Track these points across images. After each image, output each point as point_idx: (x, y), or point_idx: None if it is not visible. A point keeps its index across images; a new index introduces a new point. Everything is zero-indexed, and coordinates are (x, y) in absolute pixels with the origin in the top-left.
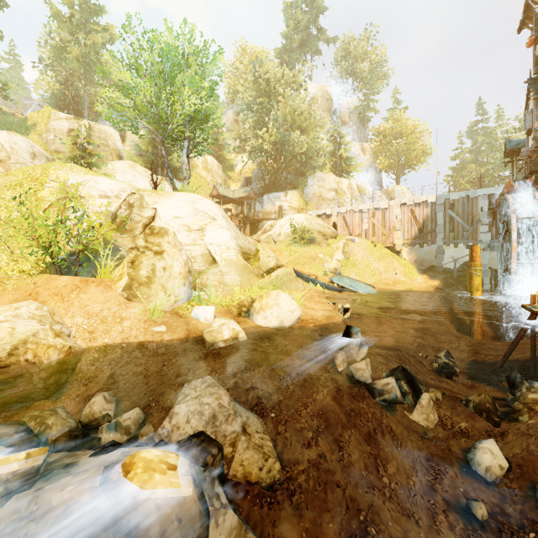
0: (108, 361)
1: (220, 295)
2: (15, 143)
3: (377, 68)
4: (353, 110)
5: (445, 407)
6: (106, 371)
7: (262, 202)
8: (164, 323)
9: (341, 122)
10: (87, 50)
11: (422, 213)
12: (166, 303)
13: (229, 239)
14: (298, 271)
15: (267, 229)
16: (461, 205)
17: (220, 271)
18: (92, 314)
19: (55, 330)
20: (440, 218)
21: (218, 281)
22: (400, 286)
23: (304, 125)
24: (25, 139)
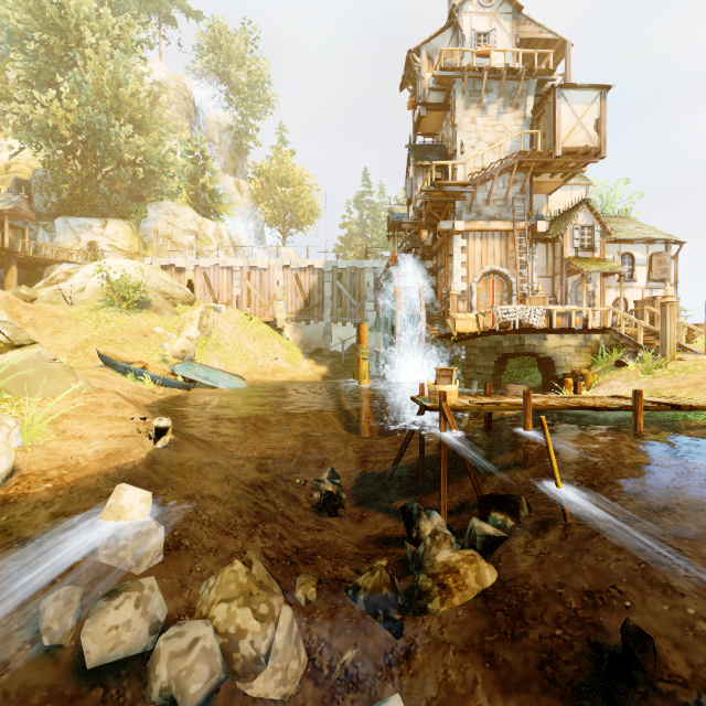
0: None
1: None
2: None
3: (259, 87)
4: (226, 130)
5: (320, 617)
6: None
7: (53, 229)
8: None
9: (208, 140)
10: None
11: (308, 281)
12: None
13: None
14: (107, 356)
15: (59, 278)
16: (349, 276)
17: None
18: None
19: None
20: (328, 290)
21: None
22: (281, 375)
23: (139, 116)
24: None
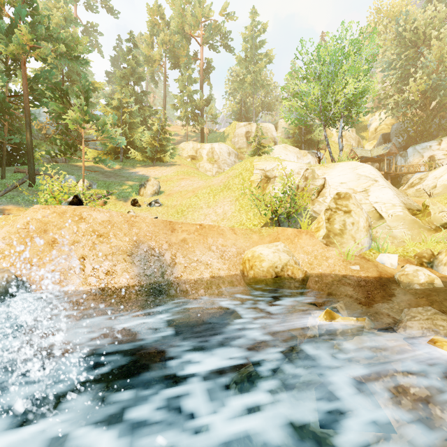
0: (325, 284)
1: (393, 246)
2: (221, 149)
3: None
4: None
5: None
6: (324, 290)
7: (405, 155)
8: (356, 263)
9: None
10: (255, 75)
11: None
12: (358, 249)
13: (392, 197)
14: None
15: (415, 182)
16: None
17: (387, 226)
18: (308, 253)
19: (294, 260)
20: None
21: (386, 234)
22: None
23: None
24: (225, 145)
